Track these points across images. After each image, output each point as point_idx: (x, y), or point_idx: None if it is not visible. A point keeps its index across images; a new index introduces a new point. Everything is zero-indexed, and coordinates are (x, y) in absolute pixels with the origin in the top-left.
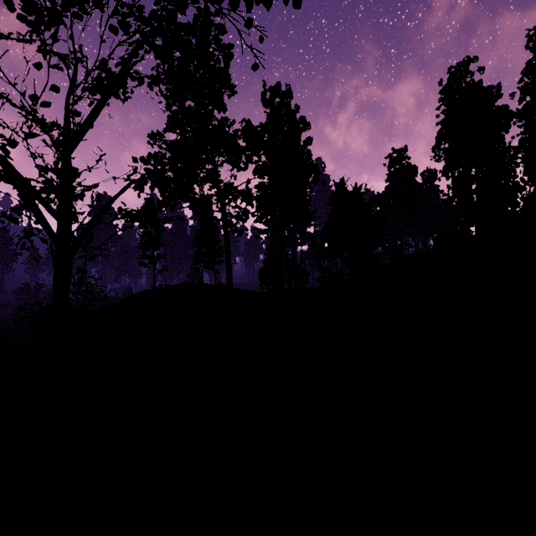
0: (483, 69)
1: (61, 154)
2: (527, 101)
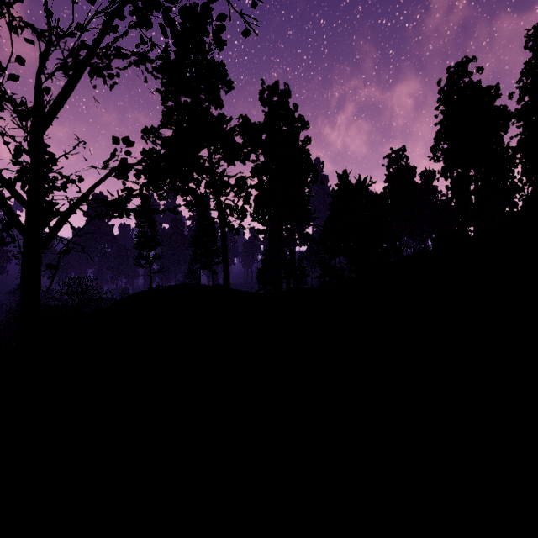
0: (482, 69)
1: (30, 134)
2: (525, 102)
